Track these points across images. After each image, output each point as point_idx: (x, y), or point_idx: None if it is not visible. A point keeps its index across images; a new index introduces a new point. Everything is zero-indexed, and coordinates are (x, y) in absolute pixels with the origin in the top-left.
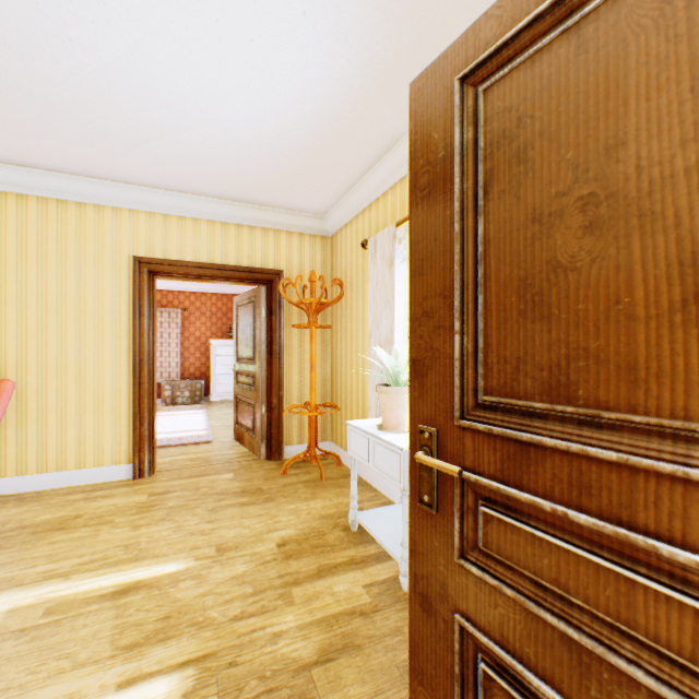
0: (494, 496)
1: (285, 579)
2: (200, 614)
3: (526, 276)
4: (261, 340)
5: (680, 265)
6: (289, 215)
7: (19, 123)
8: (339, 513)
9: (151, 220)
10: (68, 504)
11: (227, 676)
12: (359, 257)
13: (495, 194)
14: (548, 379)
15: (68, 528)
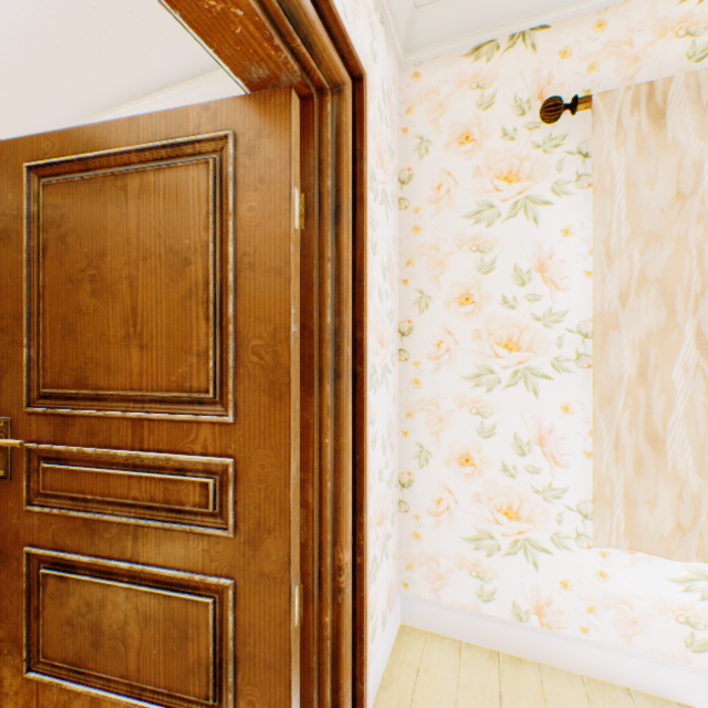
0: (52, 454)
1: None
2: None
3: (68, 314)
4: None
5: (126, 320)
6: None
7: None
8: None
9: None
10: None
11: None
12: None
13: (51, 257)
14: (78, 375)
15: None
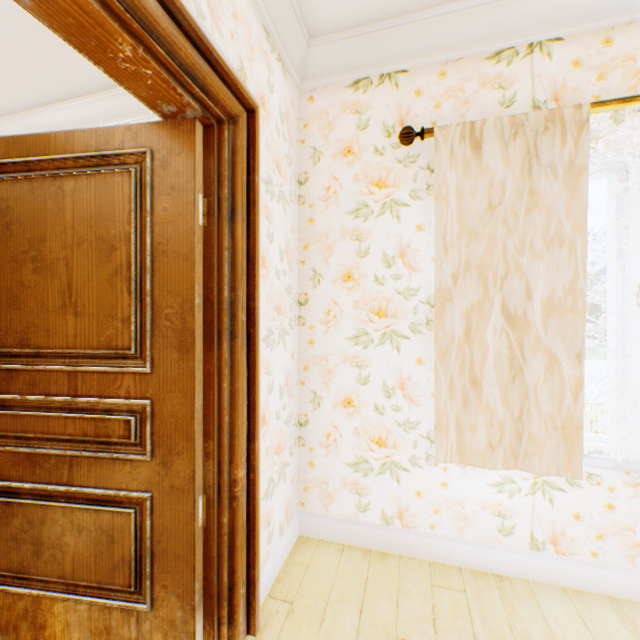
0: None
1: None
2: None
3: (12, 287)
4: None
5: (63, 293)
6: None
7: None
8: None
9: None
10: None
11: None
12: None
13: None
14: (22, 337)
15: None
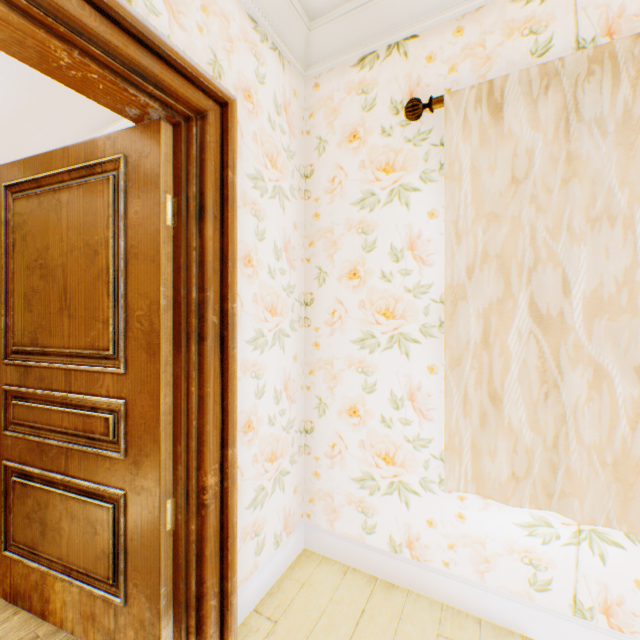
0: (20, 394)
1: None
2: None
3: (28, 292)
4: None
5: (61, 296)
6: None
7: None
8: None
9: None
10: None
11: None
12: None
13: (18, 251)
14: (33, 337)
15: None
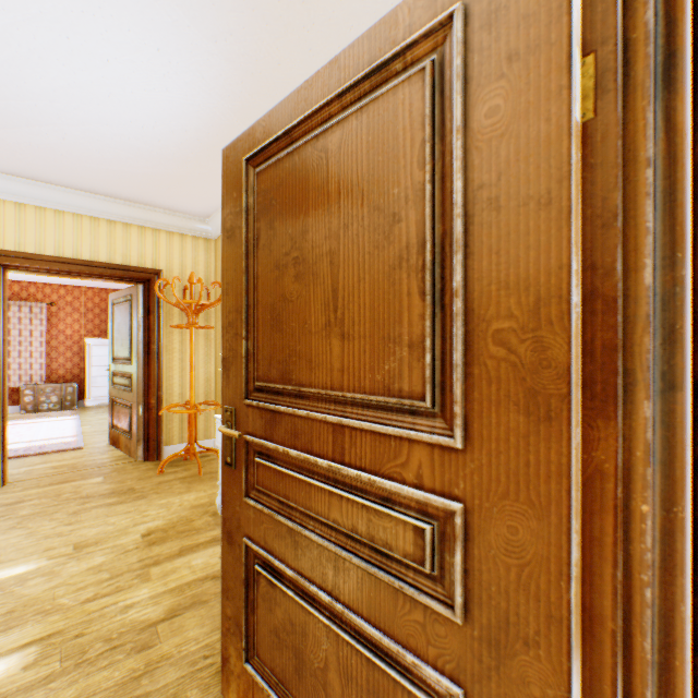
0: (263, 449)
1: (145, 562)
2: (49, 603)
3: (274, 303)
4: (138, 339)
5: (325, 305)
6: (170, 215)
7: None
8: (211, 502)
9: (0, 207)
10: None
11: (73, 645)
12: None
13: (262, 246)
14: (283, 369)
15: None
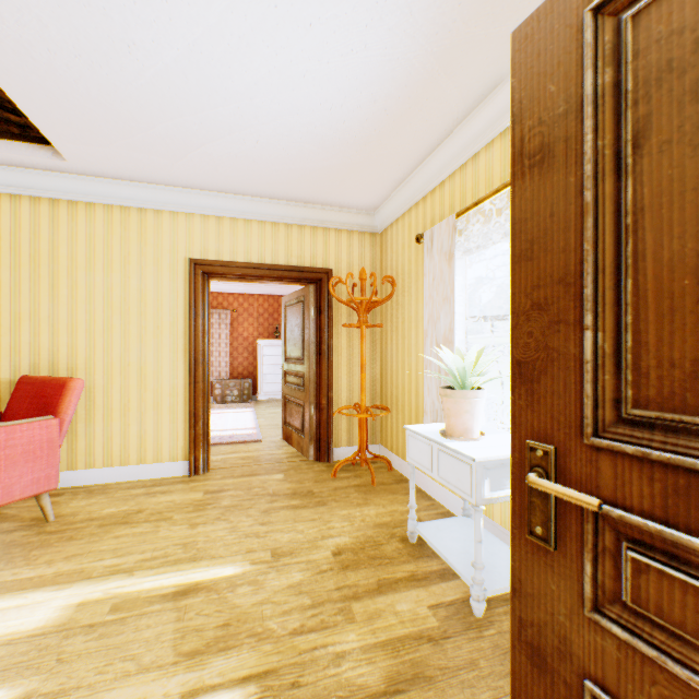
0: (648, 539)
1: (343, 592)
2: (259, 624)
3: None
4: (310, 340)
5: None
6: (338, 212)
7: (87, 134)
8: (394, 522)
9: (205, 222)
10: (130, 498)
11: (290, 698)
12: (412, 252)
13: (653, 147)
14: None
15: (131, 522)
